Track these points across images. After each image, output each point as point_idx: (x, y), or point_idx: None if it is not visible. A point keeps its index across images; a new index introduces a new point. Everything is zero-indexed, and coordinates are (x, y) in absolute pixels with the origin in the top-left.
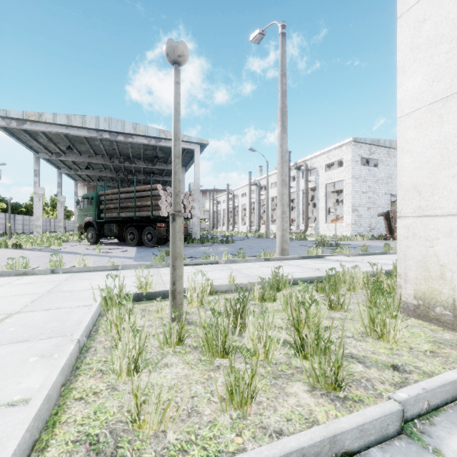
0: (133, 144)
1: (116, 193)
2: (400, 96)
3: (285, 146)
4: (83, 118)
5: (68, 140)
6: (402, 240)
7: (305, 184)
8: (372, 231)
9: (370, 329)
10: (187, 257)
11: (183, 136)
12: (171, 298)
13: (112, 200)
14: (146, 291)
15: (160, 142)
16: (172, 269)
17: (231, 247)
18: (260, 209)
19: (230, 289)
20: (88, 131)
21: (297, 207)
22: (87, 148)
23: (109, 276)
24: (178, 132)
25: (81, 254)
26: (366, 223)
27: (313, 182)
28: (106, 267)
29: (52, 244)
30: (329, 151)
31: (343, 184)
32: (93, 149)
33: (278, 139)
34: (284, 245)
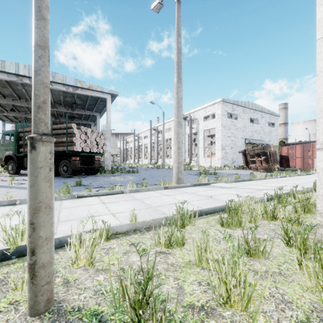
0: (53, 91)
1: None
2: (321, 14)
3: (180, 94)
4: (3, 63)
5: None
6: None
7: (190, 130)
8: (234, 163)
9: None
10: (96, 187)
11: (97, 86)
12: (27, 277)
13: None
14: (15, 246)
15: (77, 90)
16: (29, 229)
17: (136, 176)
18: (158, 147)
19: (131, 229)
20: (8, 75)
21: (184, 146)
22: (10, 92)
23: None
24: (41, 6)
25: None
26: (230, 157)
27: (195, 129)
28: (1, 202)
29: None
30: (206, 107)
31: (213, 131)
32: (17, 93)
33: (175, 88)
34: (180, 175)
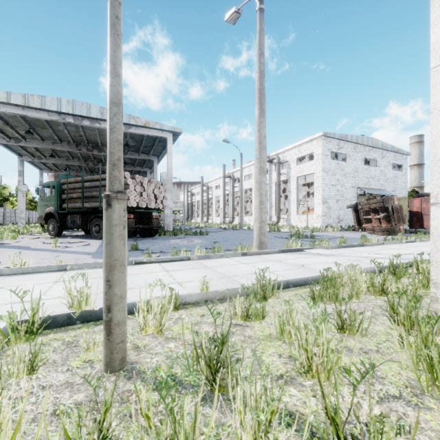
0: (101, 131)
1: (79, 181)
2: (436, 37)
3: (263, 131)
4: (43, 99)
5: (27, 123)
6: (439, 236)
7: (278, 177)
8: (340, 223)
9: (427, 382)
10: (155, 252)
11: (154, 123)
12: (103, 334)
13: (75, 189)
14: (79, 310)
15: (130, 129)
16: (106, 286)
17: (205, 239)
18: (233, 201)
19: (202, 299)
20: (48, 113)
21: (269, 199)
22: (50, 134)
23: (49, 280)
24: (116, 63)
25: (32, 249)
26: (335, 214)
27: (285, 175)
28: (50, 267)
29: (6, 237)
30: (300, 144)
31: (311, 178)
32: (58, 135)
33: (256, 123)
34: (262, 238)
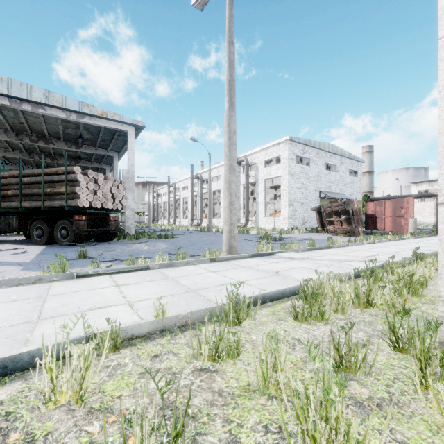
0: (47, 119)
1: (16, 175)
2: None
3: (233, 126)
4: None
5: None
6: None
7: (246, 179)
8: (305, 225)
9: None
10: (108, 260)
11: (113, 114)
12: None
13: (11, 185)
14: None
15: (83, 118)
16: None
17: (170, 243)
18: (202, 202)
19: (157, 329)
20: None
21: (238, 201)
22: None
23: None
24: None
25: None
26: (300, 217)
27: (253, 177)
28: None
29: None
30: (268, 147)
31: (278, 181)
32: None
33: (225, 117)
34: (232, 242)
